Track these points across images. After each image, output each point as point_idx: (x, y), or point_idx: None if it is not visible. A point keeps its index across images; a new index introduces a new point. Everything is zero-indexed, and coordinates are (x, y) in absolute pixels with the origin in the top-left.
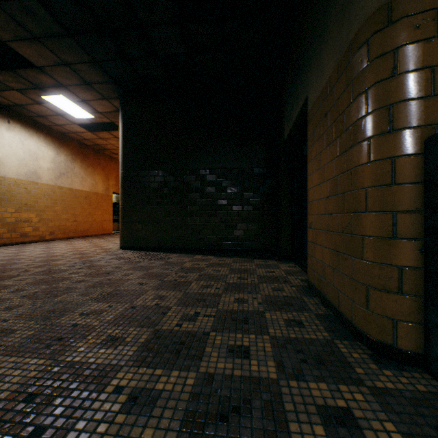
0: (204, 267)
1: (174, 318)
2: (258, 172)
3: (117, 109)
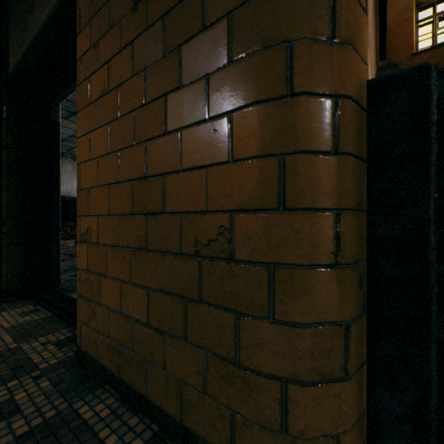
0: None
1: None
2: None
3: None
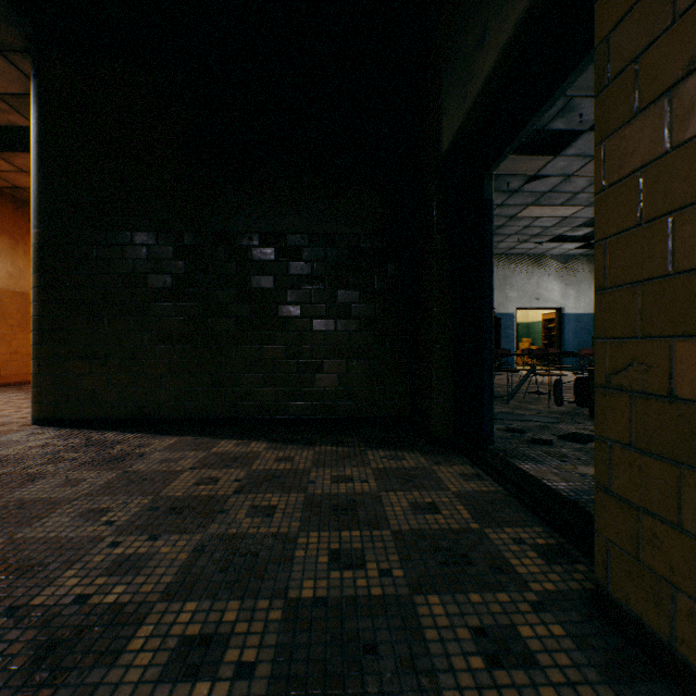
0: (227, 497)
1: None
2: (371, 245)
3: None
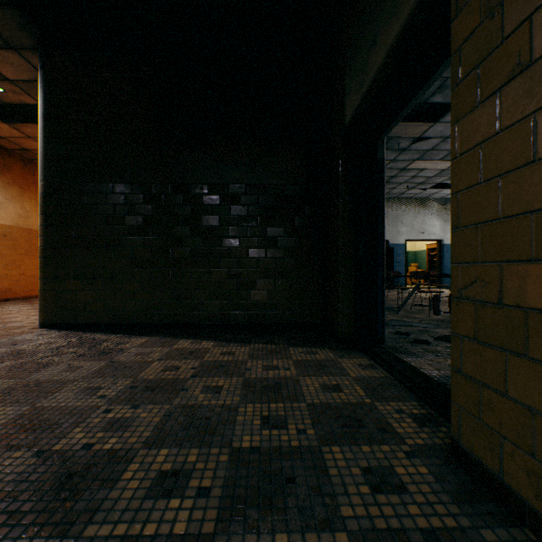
0: (186, 380)
1: None
2: (292, 193)
3: None
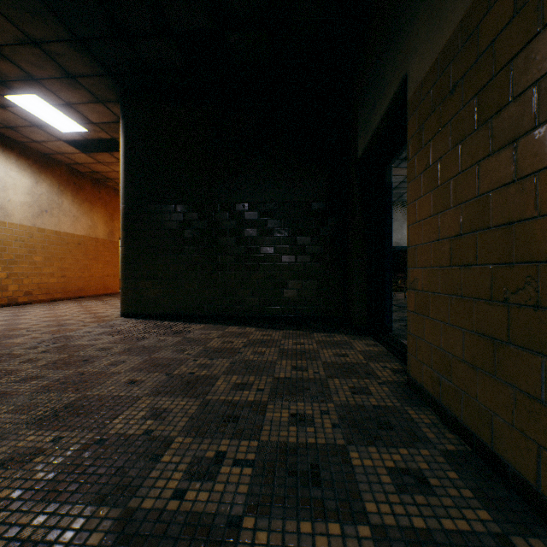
0: (239, 348)
1: (174, 471)
2: (318, 208)
3: (119, 119)
